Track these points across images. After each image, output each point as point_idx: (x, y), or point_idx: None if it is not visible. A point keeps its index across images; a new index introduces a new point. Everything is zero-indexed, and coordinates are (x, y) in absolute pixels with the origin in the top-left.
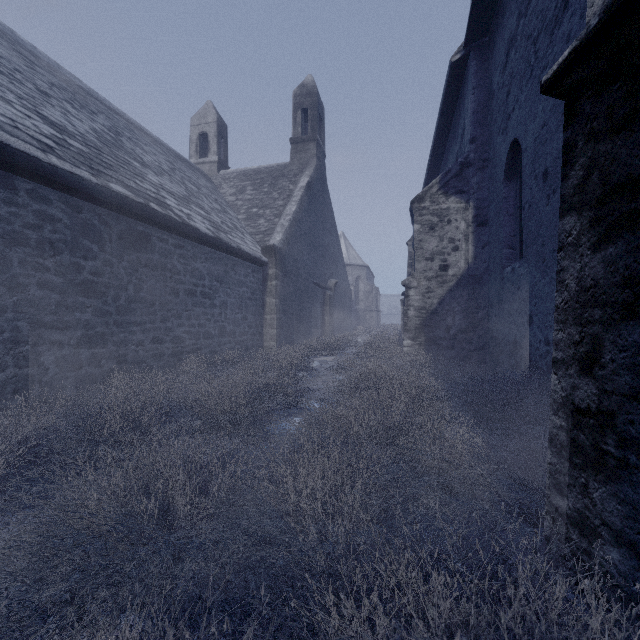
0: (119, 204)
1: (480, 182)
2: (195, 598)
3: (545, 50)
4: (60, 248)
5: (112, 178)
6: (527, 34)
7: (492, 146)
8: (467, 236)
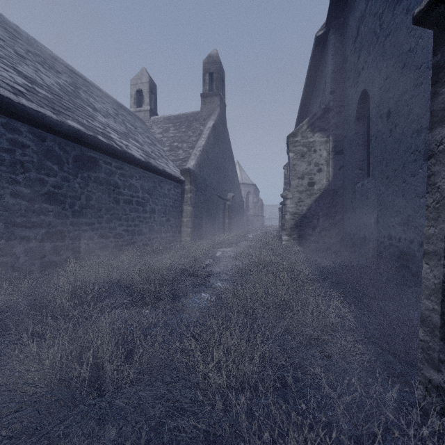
0: (74, 135)
1: (337, 122)
2: None
3: (388, 22)
4: (28, 167)
5: (69, 117)
6: (374, 12)
7: (346, 96)
8: (328, 161)
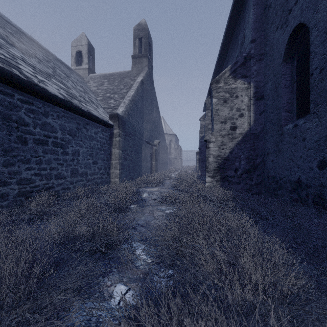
0: None
1: (258, 69)
2: None
3: None
4: None
5: None
6: None
7: (268, 42)
8: (249, 107)
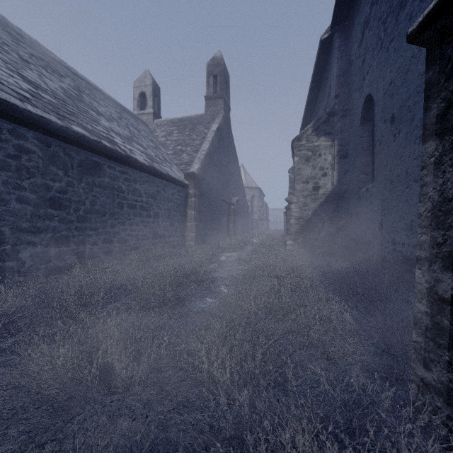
0: (78, 141)
1: (342, 126)
2: (126, 452)
3: (392, 27)
4: (34, 173)
5: (74, 122)
6: (378, 17)
7: (351, 100)
8: (333, 165)
